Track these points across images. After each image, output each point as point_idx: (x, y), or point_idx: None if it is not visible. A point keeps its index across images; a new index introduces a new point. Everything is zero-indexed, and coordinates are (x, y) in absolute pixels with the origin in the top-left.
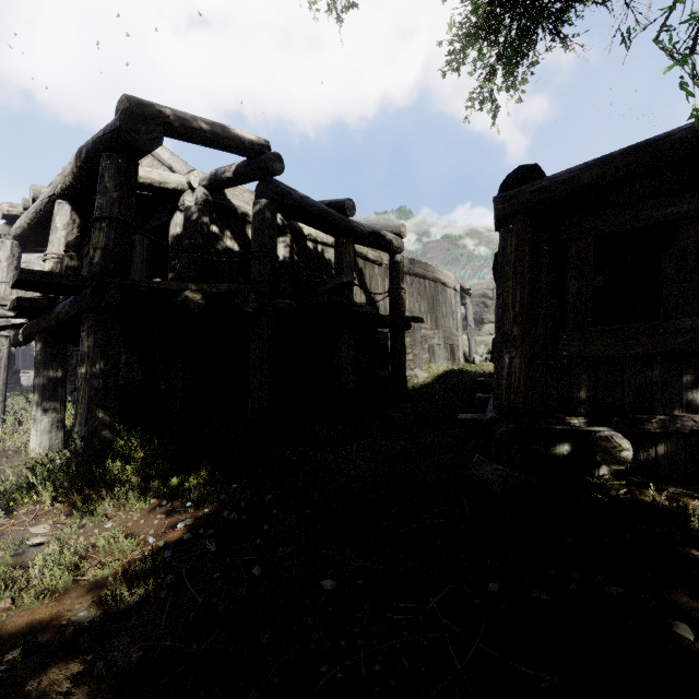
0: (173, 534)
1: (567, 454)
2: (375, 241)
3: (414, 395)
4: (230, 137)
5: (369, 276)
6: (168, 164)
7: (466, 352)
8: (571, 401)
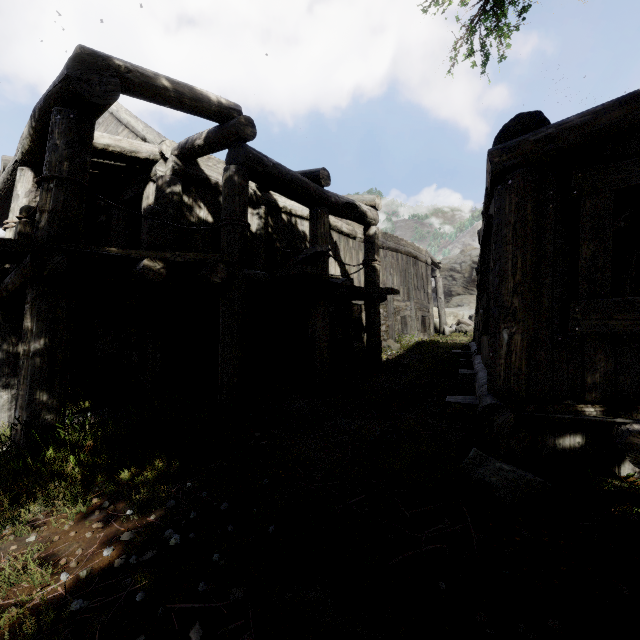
0: (103, 556)
1: (579, 448)
2: (350, 213)
3: (389, 367)
4: (199, 98)
5: (344, 249)
6: (142, 135)
7: (436, 323)
8: (585, 385)
